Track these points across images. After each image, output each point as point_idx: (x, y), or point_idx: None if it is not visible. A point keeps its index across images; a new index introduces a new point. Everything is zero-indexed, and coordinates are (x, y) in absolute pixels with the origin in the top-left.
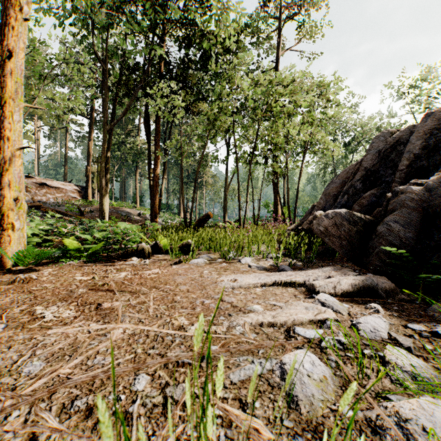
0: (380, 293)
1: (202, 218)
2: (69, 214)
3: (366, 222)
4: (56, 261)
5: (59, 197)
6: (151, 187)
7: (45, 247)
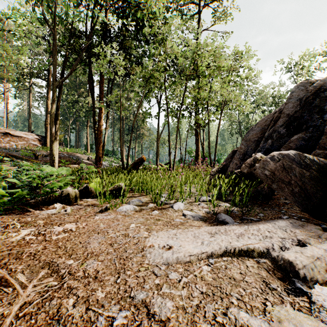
0: None
1: (136, 161)
2: (24, 158)
3: (320, 165)
4: None
5: (22, 144)
6: (96, 135)
7: None
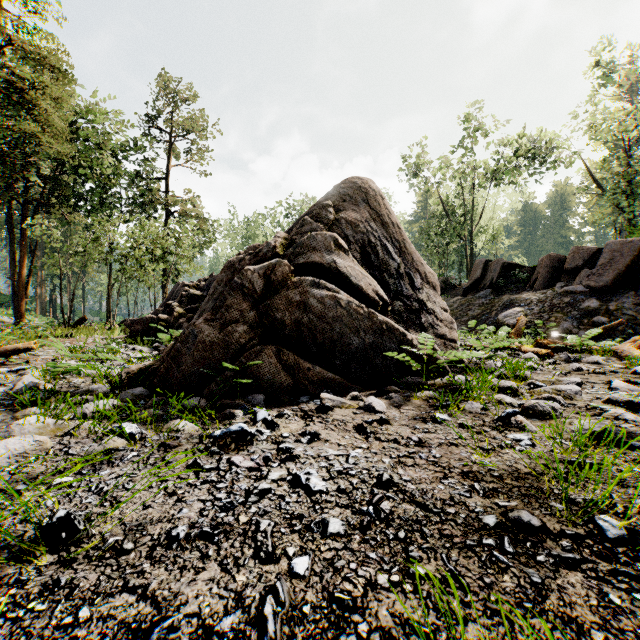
0: None
1: (80, 320)
2: None
3: None
4: None
5: None
6: (15, 287)
7: None
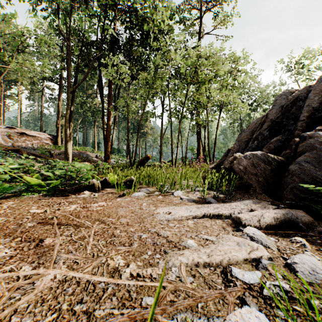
0: (300, 226)
1: (143, 159)
2: (41, 156)
3: (278, 162)
4: (21, 194)
5: (36, 143)
6: (105, 135)
7: (15, 182)
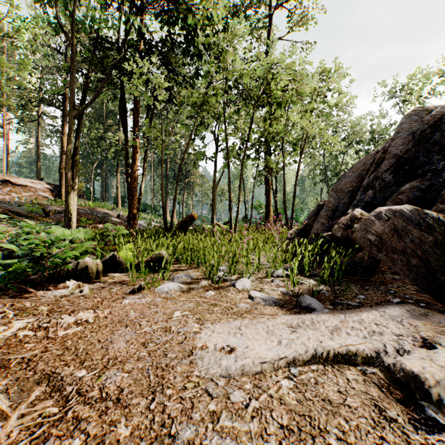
0: None
1: (184, 220)
2: (29, 215)
3: None
4: None
5: (27, 196)
6: (129, 184)
7: None
